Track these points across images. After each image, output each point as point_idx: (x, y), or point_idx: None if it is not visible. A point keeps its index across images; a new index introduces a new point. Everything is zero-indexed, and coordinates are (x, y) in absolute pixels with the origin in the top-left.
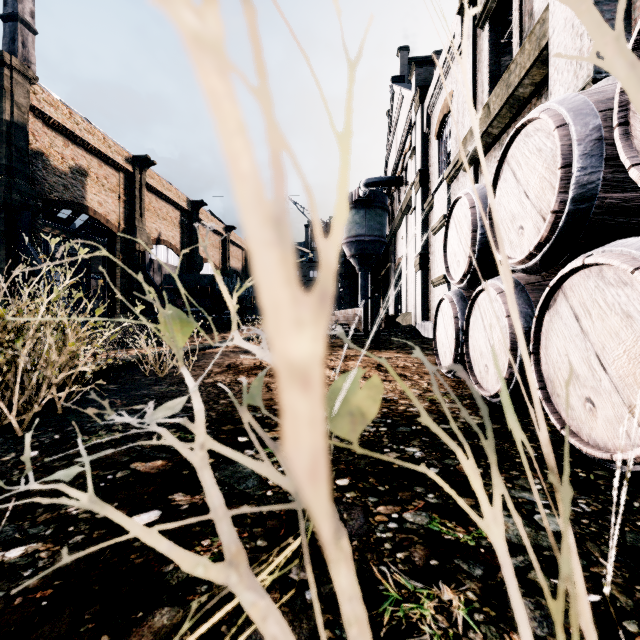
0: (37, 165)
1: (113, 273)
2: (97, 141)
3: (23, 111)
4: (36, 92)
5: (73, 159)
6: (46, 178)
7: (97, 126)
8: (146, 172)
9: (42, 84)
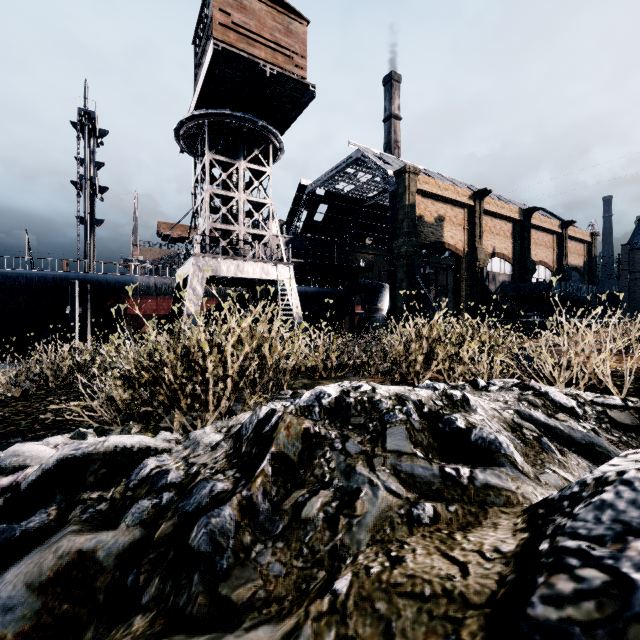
0: (418, 225)
1: (458, 287)
2: (450, 193)
3: (414, 195)
4: (419, 179)
5: (436, 212)
6: (422, 231)
7: (444, 175)
8: (483, 201)
9: (413, 164)
